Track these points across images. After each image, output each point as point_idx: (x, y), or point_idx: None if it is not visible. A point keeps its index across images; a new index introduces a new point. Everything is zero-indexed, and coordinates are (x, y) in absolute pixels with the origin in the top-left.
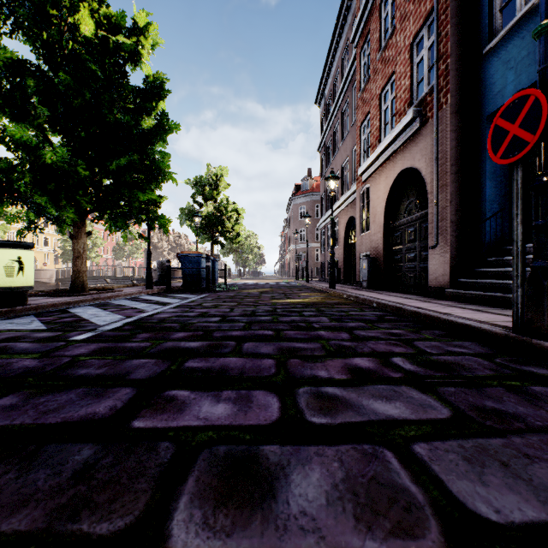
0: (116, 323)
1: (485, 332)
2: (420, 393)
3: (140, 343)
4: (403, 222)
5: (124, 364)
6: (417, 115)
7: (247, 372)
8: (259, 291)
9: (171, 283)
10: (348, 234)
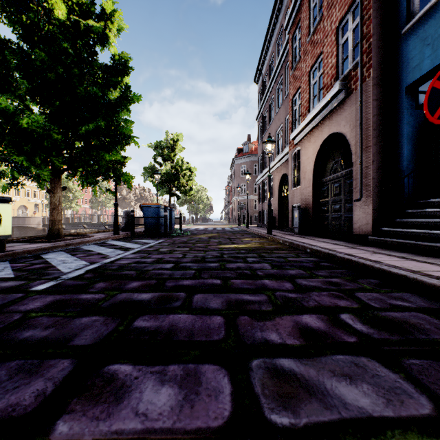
0: (79, 270)
1: (421, 283)
2: (385, 368)
3: (95, 295)
4: (330, 178)
5: (72, 323)
6: (342, 87)
7: (195, 334)
8: (208, 236)
9: (136, 229)
10: (281, 188)
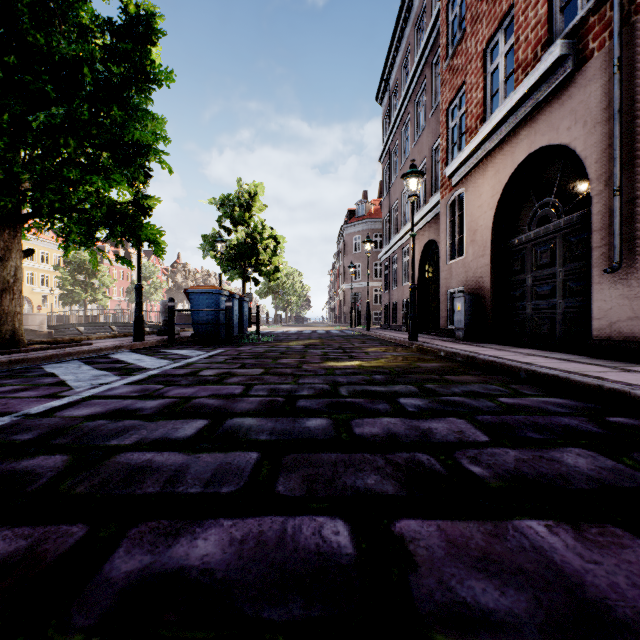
0: None
1: None
2: None
3: None
4: (528, 237)
5: None
6: (567, 51)
7: None
8: (304, 344)
9: (185, 332)
10: (423, 265)
